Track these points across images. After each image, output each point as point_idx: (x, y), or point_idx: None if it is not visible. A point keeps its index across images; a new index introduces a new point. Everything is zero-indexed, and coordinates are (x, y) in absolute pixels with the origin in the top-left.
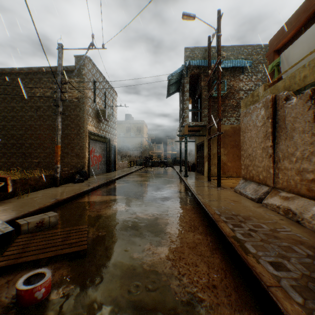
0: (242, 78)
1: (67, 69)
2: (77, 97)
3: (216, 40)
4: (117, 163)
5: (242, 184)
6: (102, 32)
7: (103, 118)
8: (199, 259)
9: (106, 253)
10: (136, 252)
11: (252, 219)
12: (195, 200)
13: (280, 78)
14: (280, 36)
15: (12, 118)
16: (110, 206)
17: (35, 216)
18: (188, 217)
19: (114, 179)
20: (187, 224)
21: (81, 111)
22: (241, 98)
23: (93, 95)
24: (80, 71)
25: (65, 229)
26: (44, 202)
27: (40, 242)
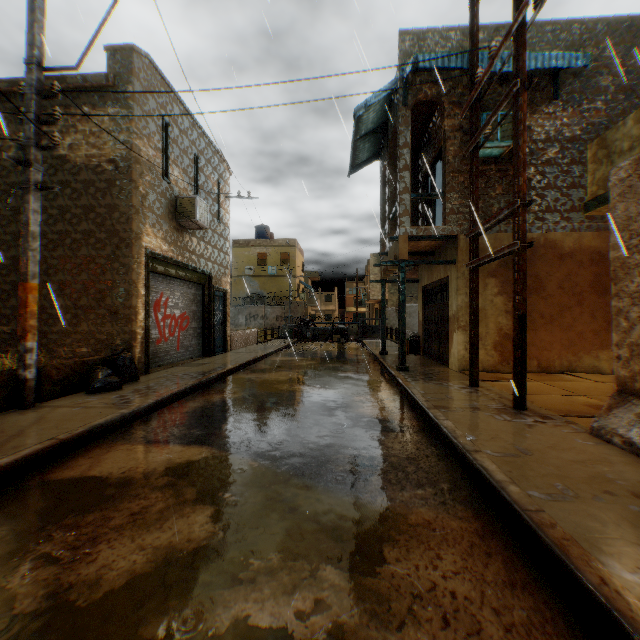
0: (555, 110)
1: (85, 84)
2: (112, 158)
3: None
4: (232, 334)
5: (627, 412)
6: None
7: (189, 221)
8: None
9: None
10: None
11: None
12: (468, 474)
13: None
14: None
15: None
16: (149, 513)
17: None
18: (499, 632)
19: (214, 379)
20: None
21: (124, 196)
22: (551, 162)
23: (160, 158)
24: (122, 88)
25: None
26: None
27: None
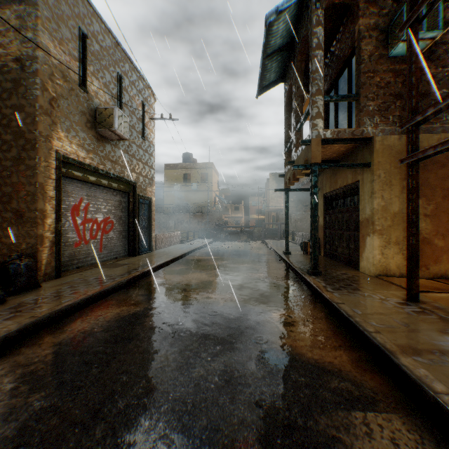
0: None
1: None
2: (18, 57)
3: None
4: (157, 236)
5: None
6: None
7: (108, 130)
8: None
9: None
10: None
11: None
12: None
13: None
14: None
15: None
16: None
17: None
18: None
19: (124, 283)
20: None
21: (30, 96)
22: None
23: (77, 66)
24: None
25: None
26: None
27: None
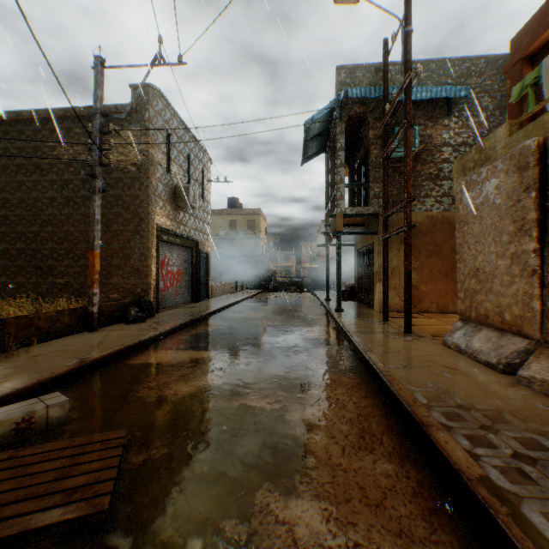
0: (449, 123)
1: (116, 111)
2: (134, 162)
3: (403, 41)
4: (212, 285)
5: (460, 330)
6: (177, 29)
7: (185, 203)
8: (398, 548)
9: (158, 519)
10: (232, 516)
11: (509, 420)
12: (362, 363)
13: (537, 114)
14: (537, 27)
15: (18, 204)
16: (189, 375)
17: (17, 404)
18: (353, 408)
19: (205, 316)
20: (353, 427)
21: (142, 188)
22: (446, 161)
23: (165, 159)
24: (142, 113)
25: (75, 439)
26: (55, 365)
27: (0, 483)
